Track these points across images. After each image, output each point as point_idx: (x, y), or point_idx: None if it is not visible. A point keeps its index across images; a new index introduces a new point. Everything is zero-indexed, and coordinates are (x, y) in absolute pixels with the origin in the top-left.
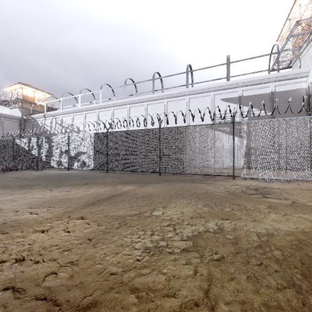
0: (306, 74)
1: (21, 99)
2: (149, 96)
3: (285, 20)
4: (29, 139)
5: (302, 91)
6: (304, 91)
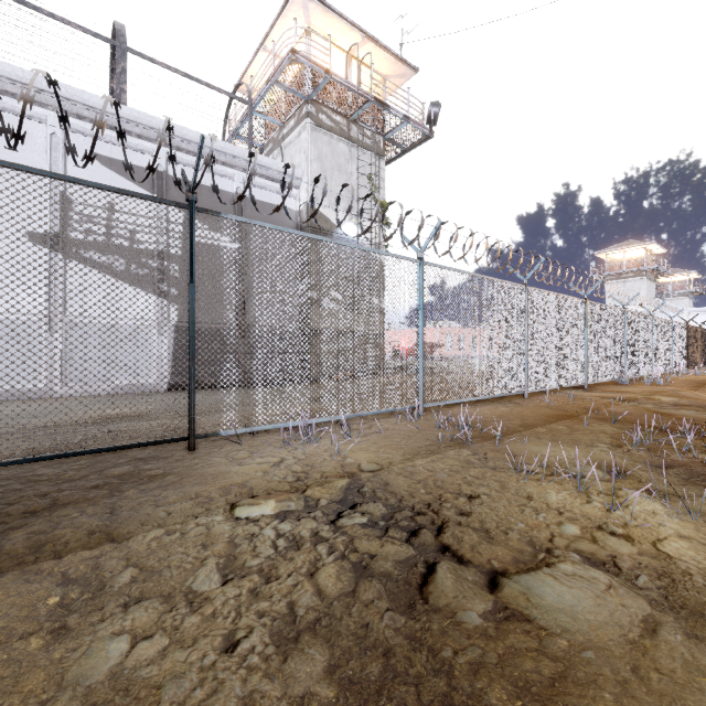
0: (298, 183)
1: None
2: None
3: (259, 46)
4: None
5: (291, 215)
6: (294, 217)
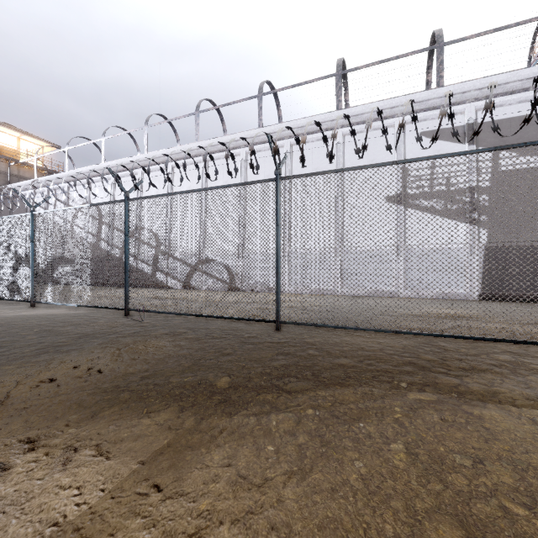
0: None
1: None
2: (251, 134)
3: None
4: None
5: None
6: None
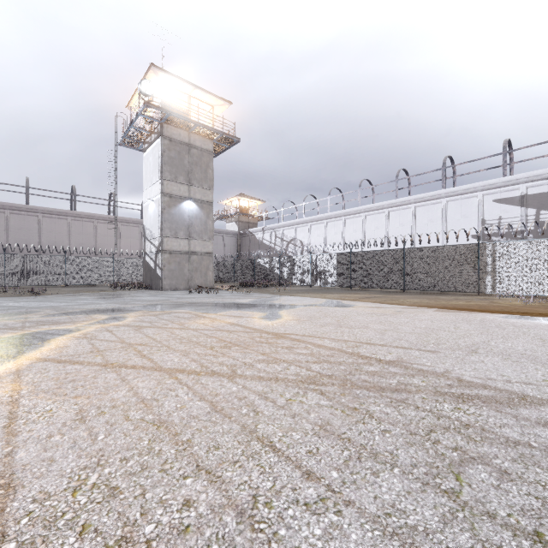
0: None
1: (240, 212)
2: (391, 202)
3: None
4: (270, 258)
5: None
6: None
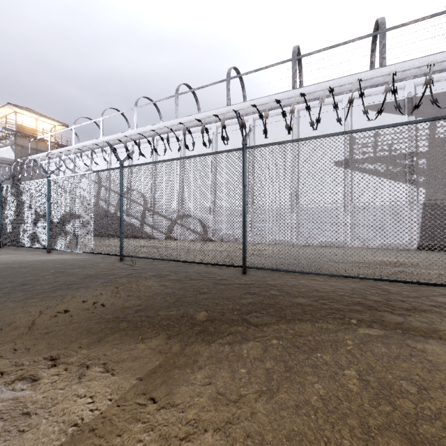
0: None
1: (12, 129)
2: (221, 111)
3: None
4: None
5: None
6: None
